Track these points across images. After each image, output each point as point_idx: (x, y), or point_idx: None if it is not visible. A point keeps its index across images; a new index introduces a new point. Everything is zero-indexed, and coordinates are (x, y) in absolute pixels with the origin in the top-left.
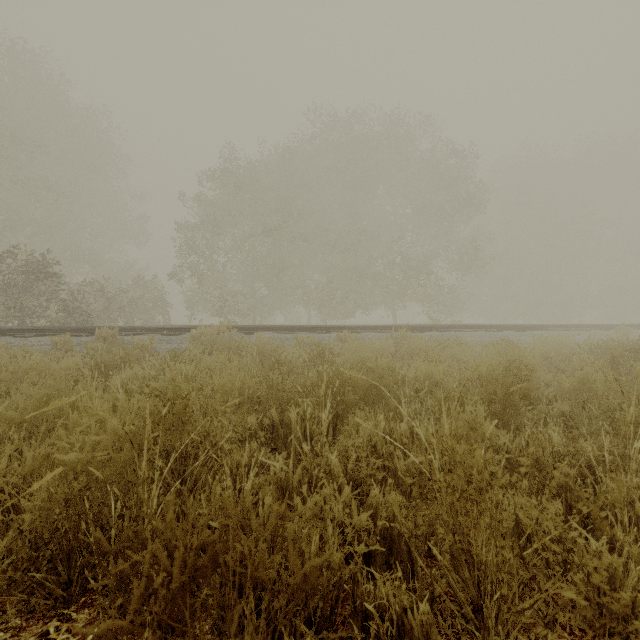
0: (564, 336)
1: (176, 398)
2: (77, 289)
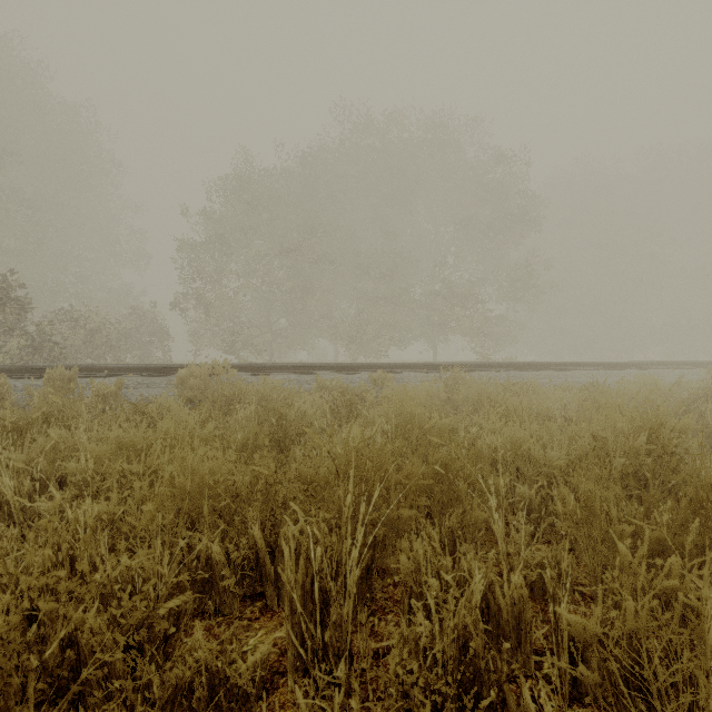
0: (653, 377)
1: None
2: (52, 319)
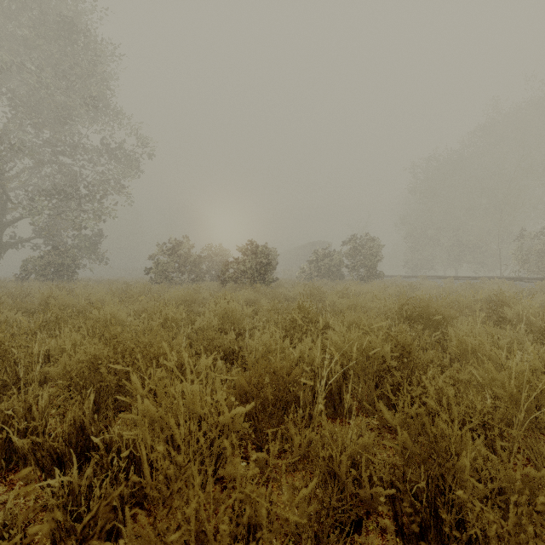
0: None
1: (500, 293)
2: None
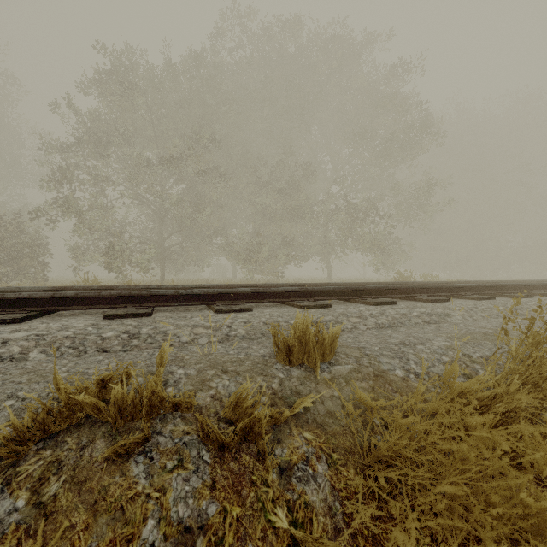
0: None
1: None
2: None
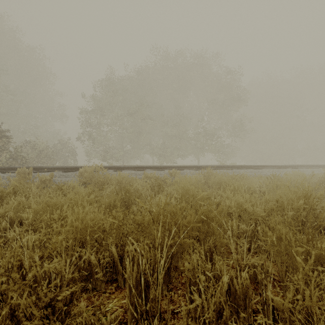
0: (300, 172)
1: None
2: (22, 145)
